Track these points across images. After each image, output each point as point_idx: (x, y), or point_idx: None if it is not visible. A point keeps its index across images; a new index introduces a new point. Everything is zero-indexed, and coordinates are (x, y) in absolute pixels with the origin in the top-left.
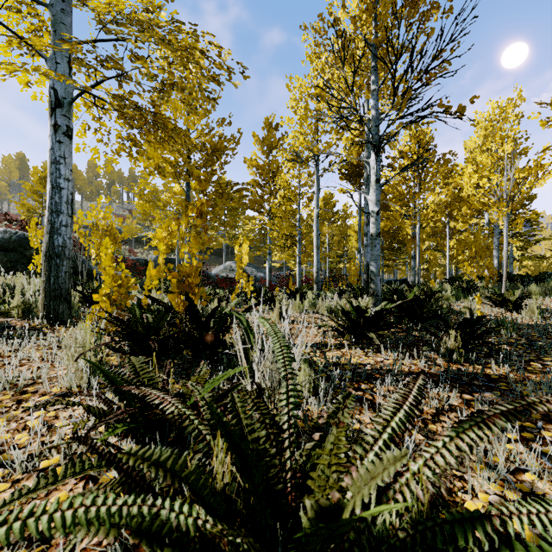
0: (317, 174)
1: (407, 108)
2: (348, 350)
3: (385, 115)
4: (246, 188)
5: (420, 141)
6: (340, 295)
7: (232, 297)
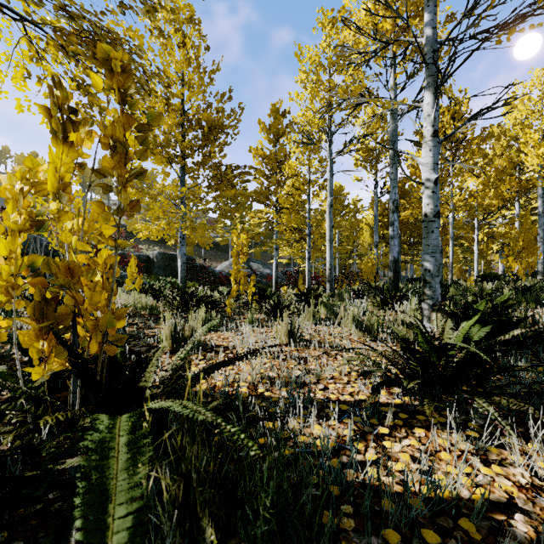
0: (331, 157)
1: (493, 8)
2: (431, 433)
3: (451, 30)
4: (248, 172)
5: (457, 111)
6: (358, 296)
7: (227, 302)
